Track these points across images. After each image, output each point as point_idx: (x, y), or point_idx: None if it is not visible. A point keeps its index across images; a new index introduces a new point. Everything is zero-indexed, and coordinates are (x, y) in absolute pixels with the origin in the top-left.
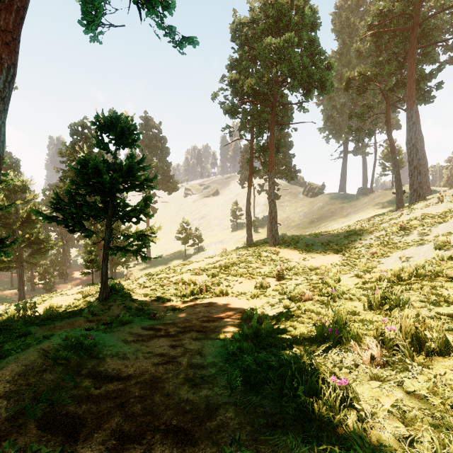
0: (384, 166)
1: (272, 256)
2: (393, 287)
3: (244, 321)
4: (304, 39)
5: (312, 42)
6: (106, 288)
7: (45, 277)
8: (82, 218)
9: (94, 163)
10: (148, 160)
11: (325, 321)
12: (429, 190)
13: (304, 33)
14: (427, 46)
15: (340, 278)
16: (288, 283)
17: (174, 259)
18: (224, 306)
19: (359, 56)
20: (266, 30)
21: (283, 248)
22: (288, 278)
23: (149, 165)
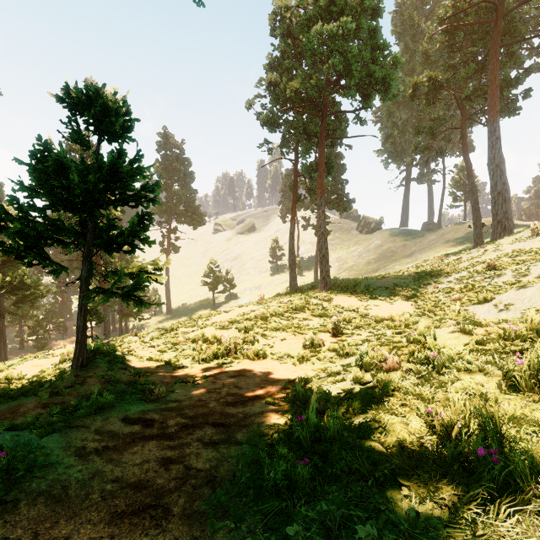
0: (455, 196)
1: (324, 304)
2: (535, 349)
3: (291, 404)
4: (363, 29)
5: (373, 33)
6: (83, 350)
7: (37, 331)
8: (41, 244)
9: (55, 156)
10: (168, 186)
11: (449, 420)
12: (512, 223)
13: (363, 20)
14: (514, 43)
15: (435, 334)
16: (349, 340)
17: (200, 309)
18: (259, 376)
19: (426, 60)
20: (315, 16)
21: (337, 294)
22: (348, 333)
23: (149, 167)
